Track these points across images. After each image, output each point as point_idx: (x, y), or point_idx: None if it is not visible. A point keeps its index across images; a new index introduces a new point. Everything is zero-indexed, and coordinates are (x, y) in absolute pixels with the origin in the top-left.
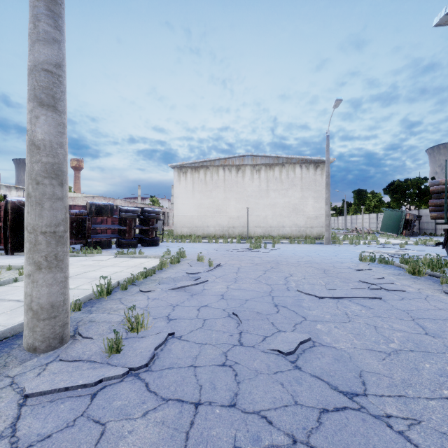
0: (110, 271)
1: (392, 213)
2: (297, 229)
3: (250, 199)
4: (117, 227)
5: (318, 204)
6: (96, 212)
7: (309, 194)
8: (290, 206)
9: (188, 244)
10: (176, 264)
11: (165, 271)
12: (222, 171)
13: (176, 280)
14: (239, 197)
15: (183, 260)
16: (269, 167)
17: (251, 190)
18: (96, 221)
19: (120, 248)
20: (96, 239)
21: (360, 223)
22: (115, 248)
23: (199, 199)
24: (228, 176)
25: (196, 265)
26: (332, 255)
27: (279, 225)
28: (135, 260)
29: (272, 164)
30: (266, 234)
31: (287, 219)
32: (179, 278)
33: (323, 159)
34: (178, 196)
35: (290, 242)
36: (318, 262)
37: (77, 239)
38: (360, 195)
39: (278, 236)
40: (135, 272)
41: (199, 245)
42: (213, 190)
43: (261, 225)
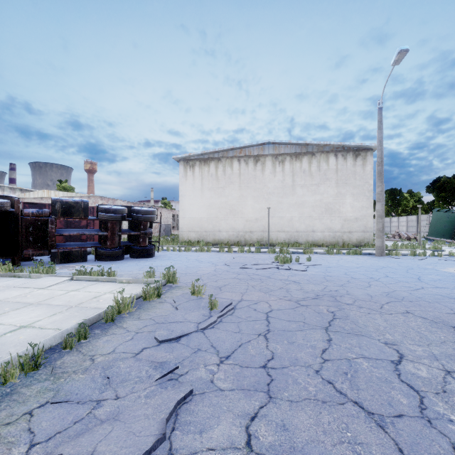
0: (11, 322)
1: (443, 214)
2: (331, 235)
3: (272, 198)
4: (95, 233)
5: (358, 203)
6: (63, 212)
7: (346, 191)
8: (322, 205)
9: (193, 254)
10: (153, 300)
11: (118, 325)
12: (236, 163)
13: (111, 377)
14: (258, 195)
15: (172, 287)
16: (295, 157)
17: (273, 186)
18: (79, 224)
19: (98, 260)
20: (64, 249)
21: (394, 227)
22: (93, 260)
23: (209, 197)
24: (244, 169)
25: (186, 306)
26: (413, 279)
27: (308, 229)
28: (94, 286)
29: (299, 154)
30: (291, 240)
31: (318, 222)
32: (122, 371)
33: (365, 145)
34: (185, 194)
35: (328, 252)
36: (412, 299)
37: (36, 249)
38: (394, 195)
39: (307, 244)
40: (54, 329)
41: (207, 256)
42: (225, 187)
43: (285, 229)
